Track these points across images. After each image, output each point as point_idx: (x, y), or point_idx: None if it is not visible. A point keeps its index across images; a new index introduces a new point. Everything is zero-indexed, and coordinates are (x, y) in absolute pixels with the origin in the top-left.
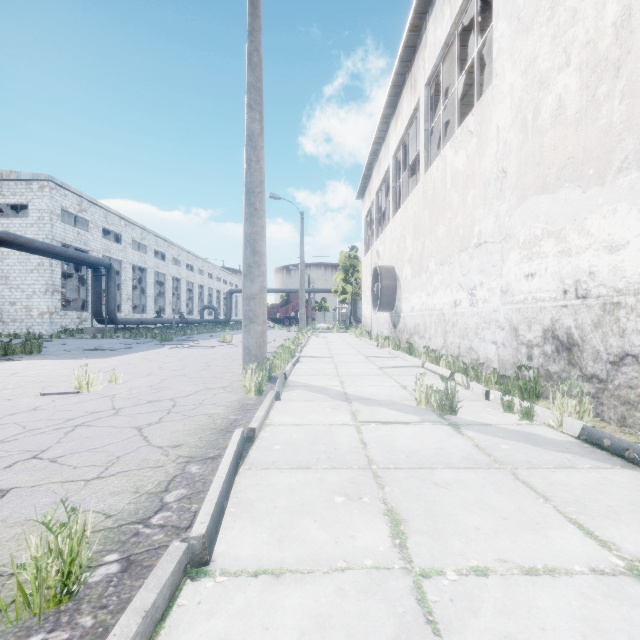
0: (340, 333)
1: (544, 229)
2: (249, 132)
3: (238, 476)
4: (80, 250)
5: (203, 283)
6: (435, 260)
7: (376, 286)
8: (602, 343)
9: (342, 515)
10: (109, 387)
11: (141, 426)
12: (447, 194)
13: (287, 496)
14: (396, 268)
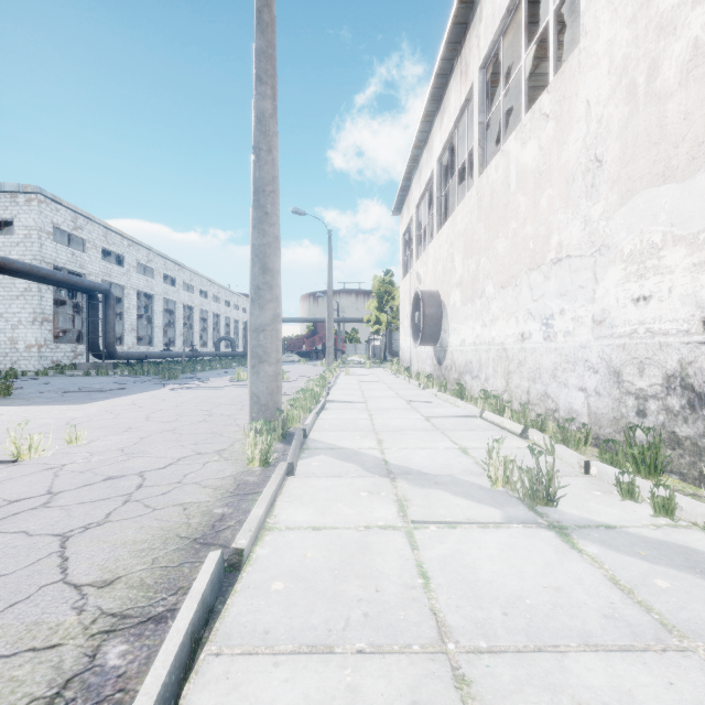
0: (374, 369)
1: (667, 233)
2: (258, 112)
3: (191, 680)
4: (75, 273)
5: (219, 312)
6: (494, 282)
7: (417, 315)
8: None
9: None
10: (64, 451)
11: (70, 532)
12: (511, 199)
13: None
14: (441, 293)
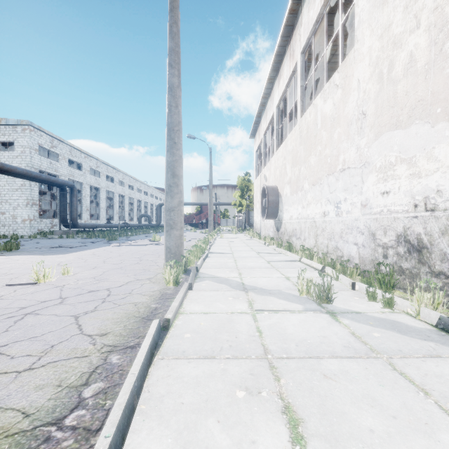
0: (238, 234)
1: (397, 157)
2: (170, 84)
3: (152, 367)
4: (52, 175)
5: (141, 198)
6: (308, 182)
7: (264, 201)
8: (448, 247)
9: (243, 413)
10: (61, 278)
11: (78, 314)
12: (318, 132)
13: (193, 390)
14: (279, 188)
